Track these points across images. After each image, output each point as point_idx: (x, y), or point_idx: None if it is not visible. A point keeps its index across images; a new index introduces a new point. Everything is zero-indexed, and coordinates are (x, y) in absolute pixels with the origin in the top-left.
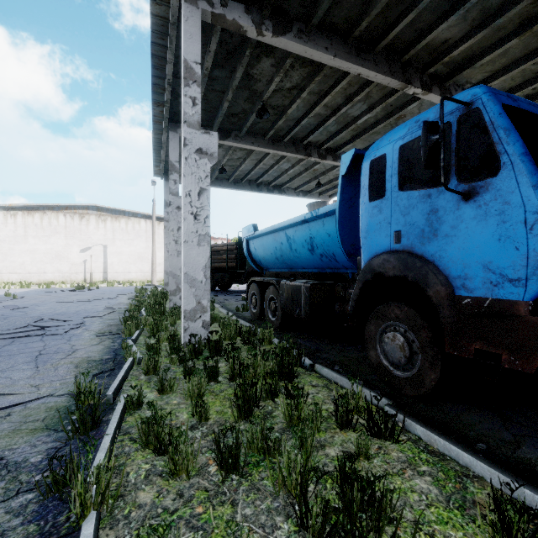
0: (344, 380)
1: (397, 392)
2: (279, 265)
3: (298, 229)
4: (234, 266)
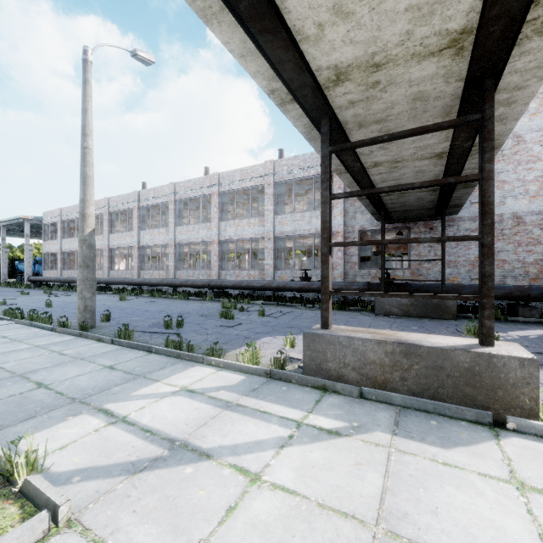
0: None
1: None
2: None
3: None
4: (10, 271)
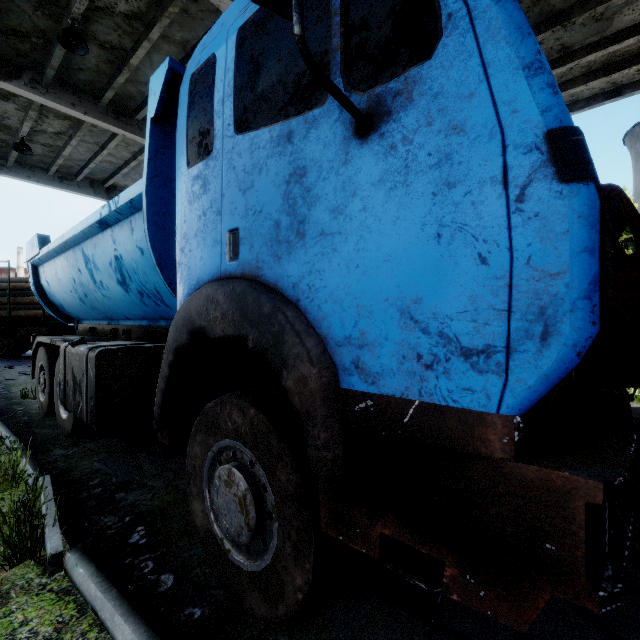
0: (106, 608)
1: (237, 603)
2: (91, 312)
3: (98, 240)
4: None
